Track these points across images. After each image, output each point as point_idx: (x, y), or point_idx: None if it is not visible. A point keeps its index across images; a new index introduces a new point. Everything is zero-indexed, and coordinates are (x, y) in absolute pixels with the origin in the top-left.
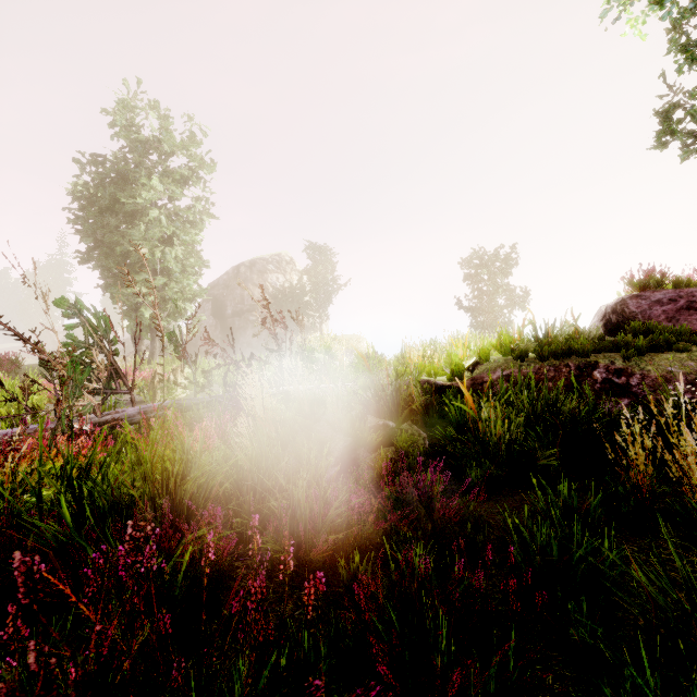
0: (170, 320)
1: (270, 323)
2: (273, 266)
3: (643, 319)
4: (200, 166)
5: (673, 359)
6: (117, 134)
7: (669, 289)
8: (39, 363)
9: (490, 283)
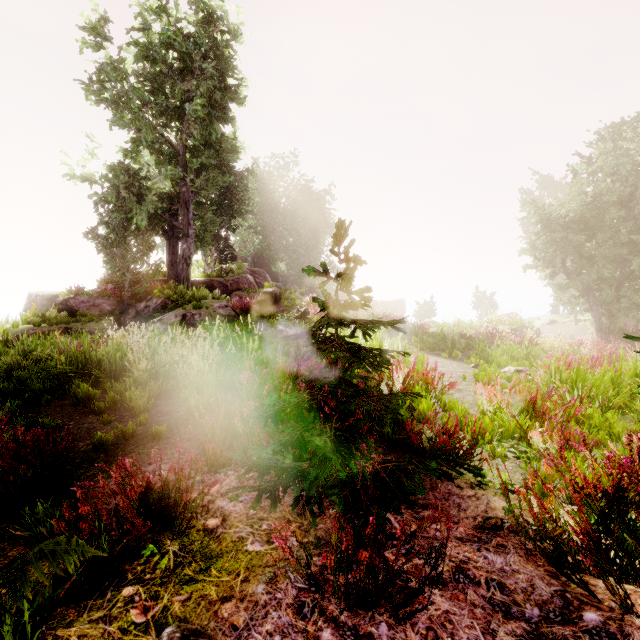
0: None
1: None
2: None
3: (77, 308)
4: None
5: (96, 325)
6: None
7: (87, 296)
8: None
9: None
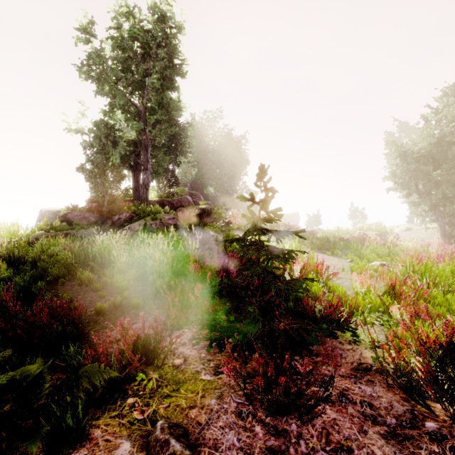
0: None
1: None
2: None
3: (73, 220)
4: None
5: (86, 231)
6: None
7: (79, 212)
8: None
9: None
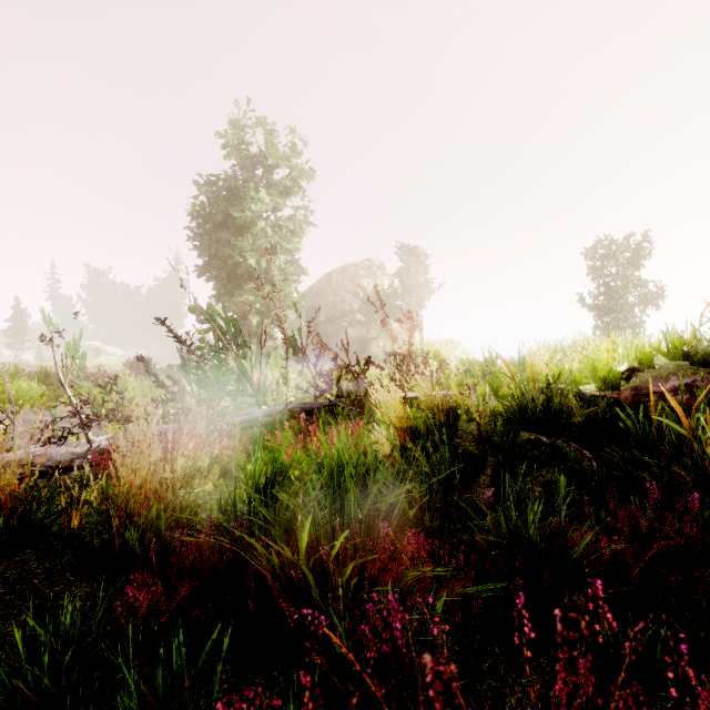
0: (273, 327)
1: (388, 326)
2: (364, 271)
3: None
4: (301, 175)
5: None
6: (229, 153)
7: None
8: (181, 365)
9: (618, 277)
